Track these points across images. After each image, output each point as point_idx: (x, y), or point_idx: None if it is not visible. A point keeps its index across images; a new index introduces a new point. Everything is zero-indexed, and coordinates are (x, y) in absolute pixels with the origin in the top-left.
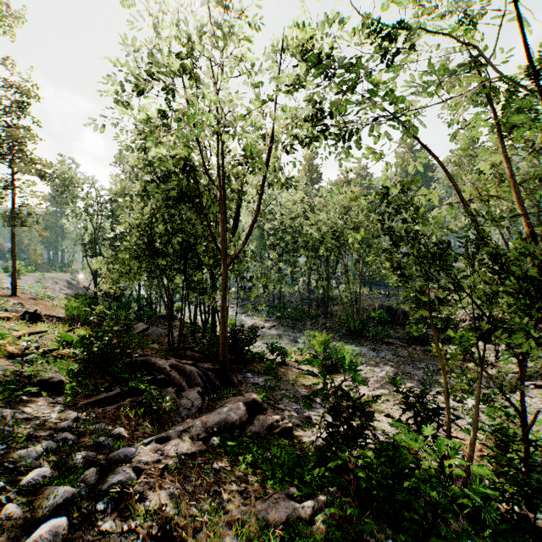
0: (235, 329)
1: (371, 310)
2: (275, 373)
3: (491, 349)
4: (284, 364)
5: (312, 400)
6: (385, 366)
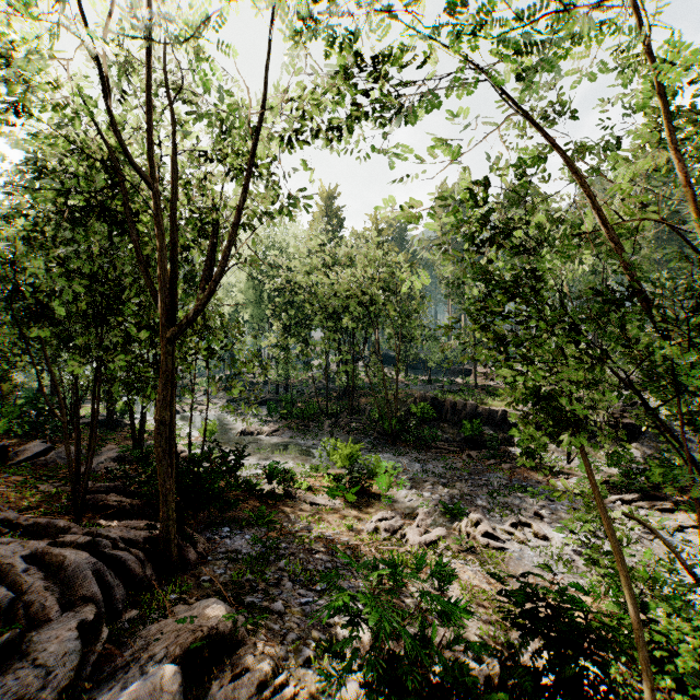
0: (202, 448)
1: (411, 403)
2: (273, 521)
3: (559, 450)
4: (290, 497)
5: (339, 651)
6: (436, 485)
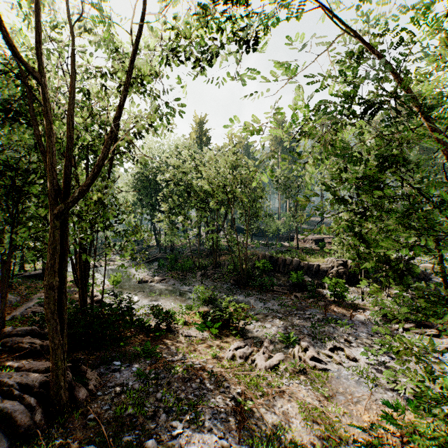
0: (102, 299)
1: (256, 260)
2: (155, 354)
3: (355, 291)
4: (170, 331)
5: None
6: (274, 319)
